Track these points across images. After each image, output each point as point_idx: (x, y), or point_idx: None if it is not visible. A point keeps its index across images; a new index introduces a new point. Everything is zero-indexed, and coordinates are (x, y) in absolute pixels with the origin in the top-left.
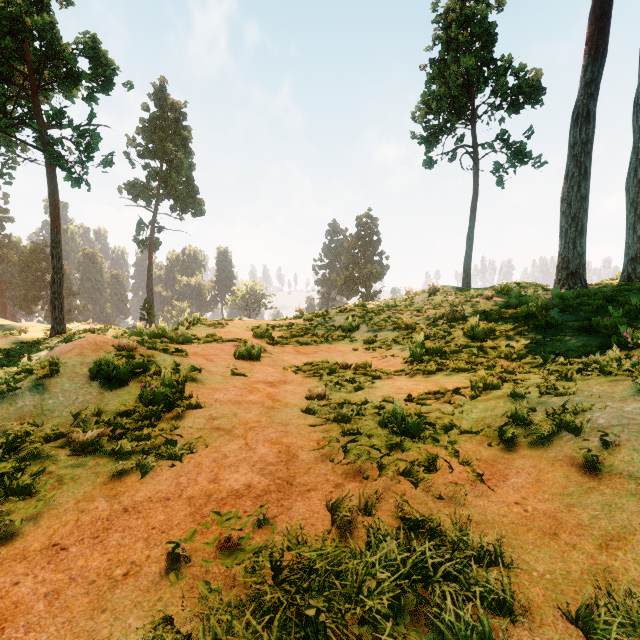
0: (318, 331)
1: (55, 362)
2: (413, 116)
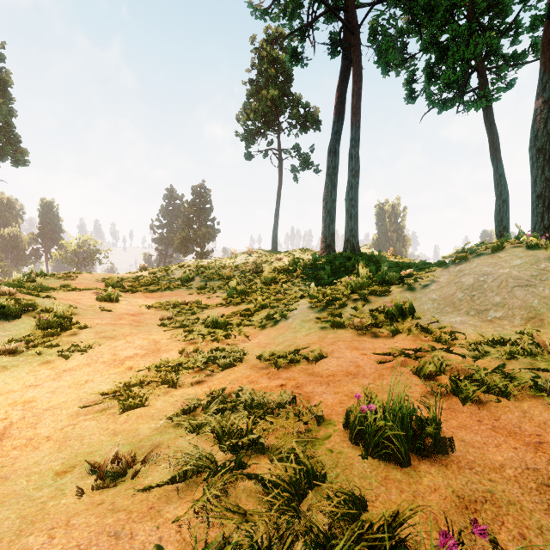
0: (162, 282)
1: None
2: (237, 118)
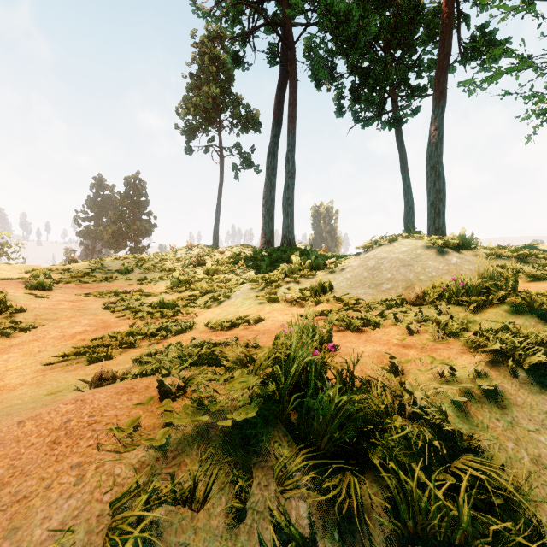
0: (97, 273)
1: None
2: (177, 110)
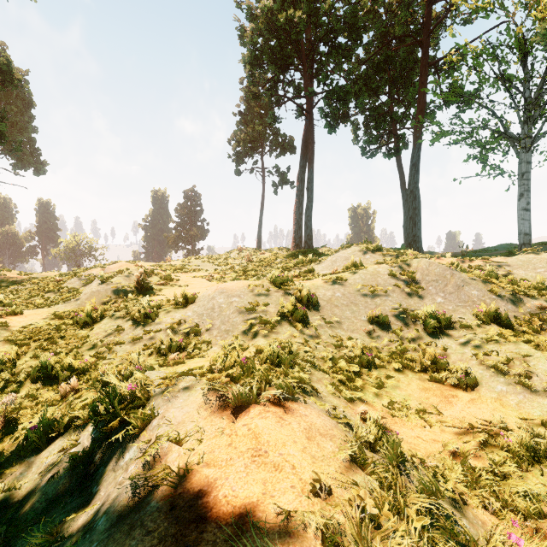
0: (188, 268)
1: (129, 268)
2: (229, 141)
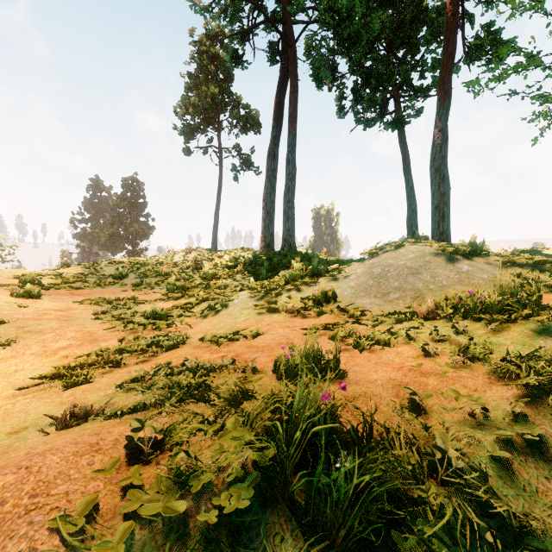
0: (90, 279)
1: None
2: (175, 110)
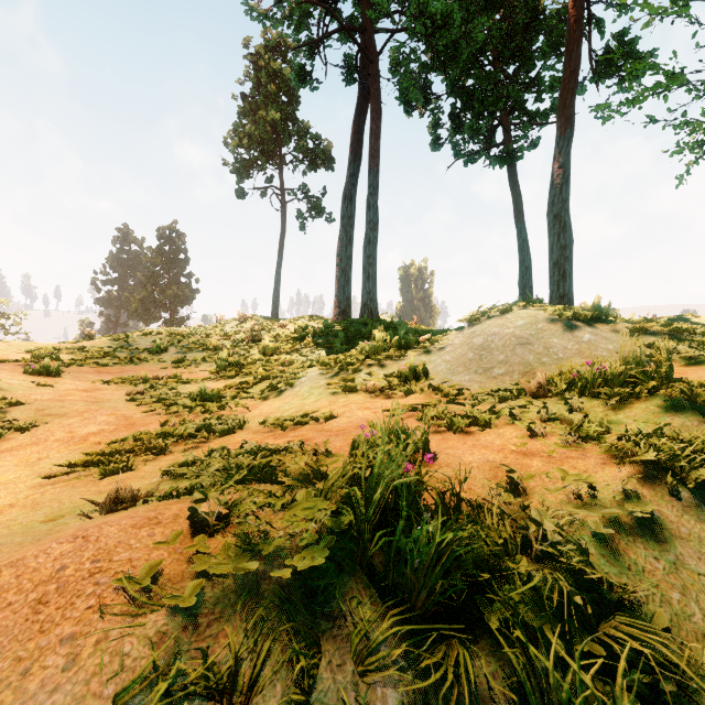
0: (120, 353)
1: None
2: (225, 141)
